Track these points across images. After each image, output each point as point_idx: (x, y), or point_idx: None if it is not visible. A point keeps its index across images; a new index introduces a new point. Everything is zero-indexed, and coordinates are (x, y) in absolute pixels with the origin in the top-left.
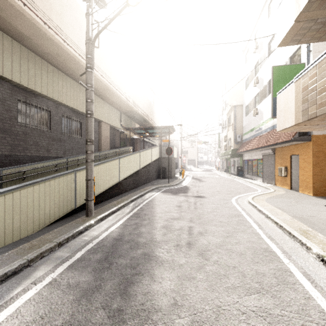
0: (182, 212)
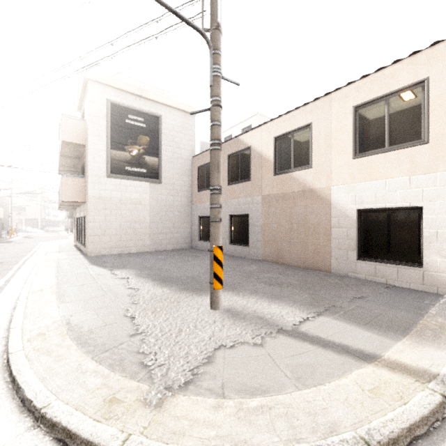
0: (4, 246)
